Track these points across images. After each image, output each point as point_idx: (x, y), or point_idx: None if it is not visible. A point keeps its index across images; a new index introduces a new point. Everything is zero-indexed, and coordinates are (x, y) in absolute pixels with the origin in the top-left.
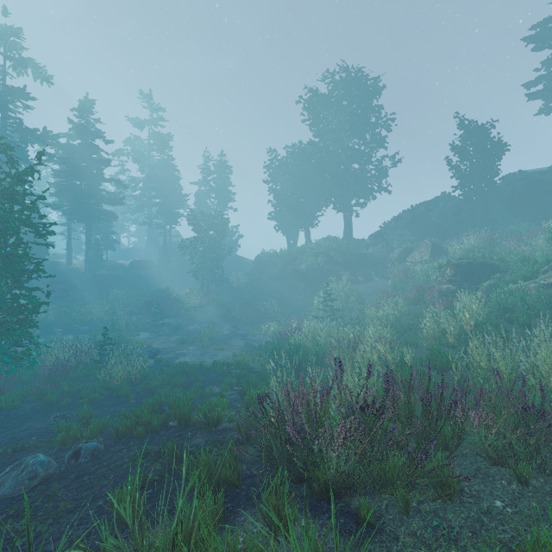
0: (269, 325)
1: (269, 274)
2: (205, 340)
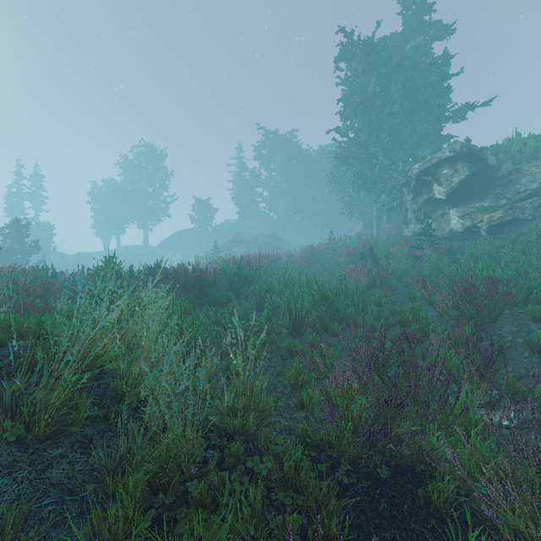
0: None
1: (90, 265)
2: None
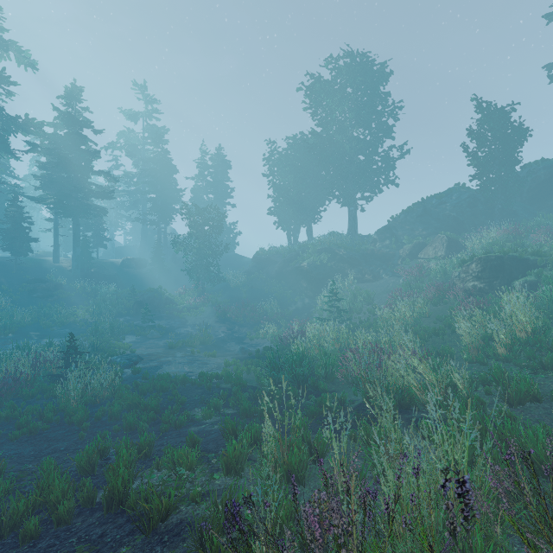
0: (268, 328)
1: (268, 273)
2: (197, 344)
